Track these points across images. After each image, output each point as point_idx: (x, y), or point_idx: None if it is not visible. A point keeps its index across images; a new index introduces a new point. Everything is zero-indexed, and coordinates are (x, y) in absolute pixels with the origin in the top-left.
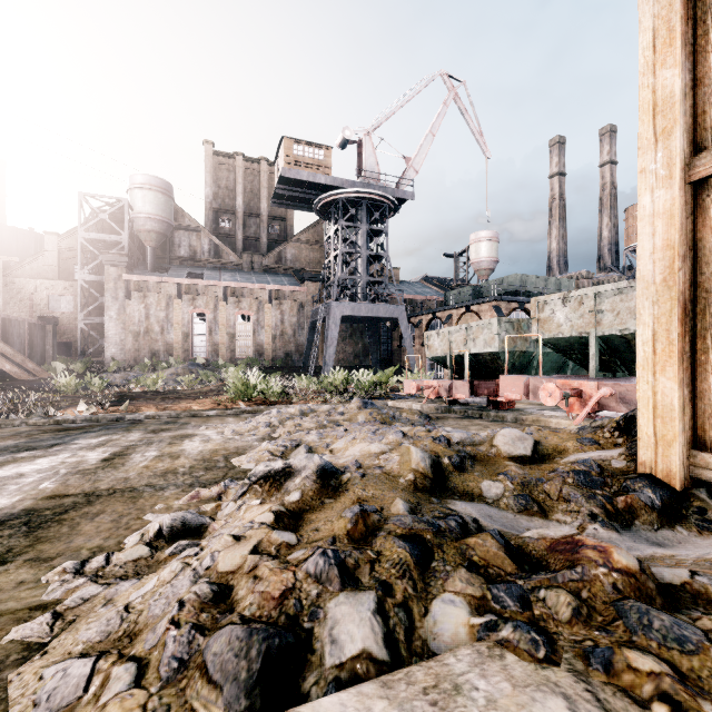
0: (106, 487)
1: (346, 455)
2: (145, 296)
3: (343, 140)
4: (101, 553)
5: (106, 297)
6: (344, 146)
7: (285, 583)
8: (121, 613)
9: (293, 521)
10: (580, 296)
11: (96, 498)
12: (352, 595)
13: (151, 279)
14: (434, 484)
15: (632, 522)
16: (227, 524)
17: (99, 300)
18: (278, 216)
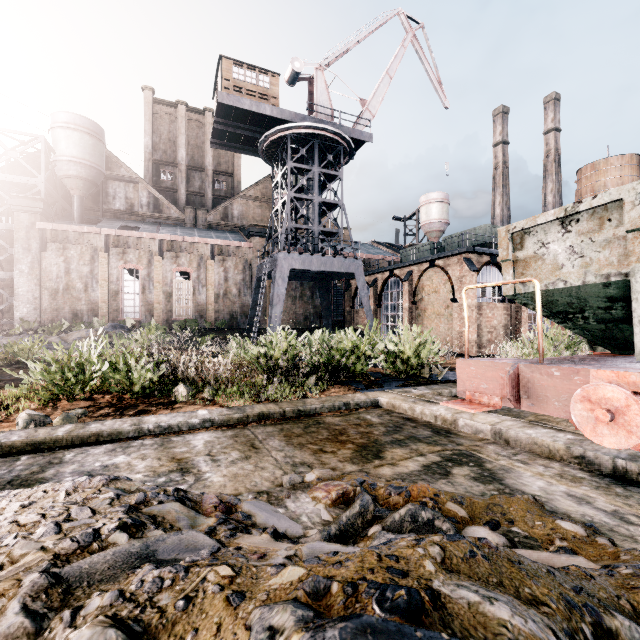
0: None
1: None
2: (64, 248)
3: (292, 73)
4: None
5: (15, 248)
6: (293, 81)
7: None
8: None
9: None
10: None
11: None
12: None
13: (72, 229)
14: None
15: None
16: None
17: (8, 252)
18: (225, 171)
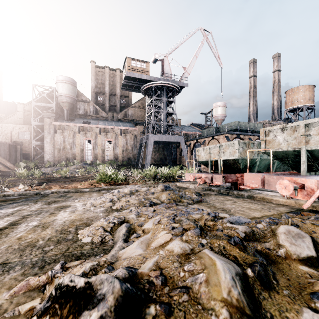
0: None
1: (153, 247)
2: (63, 132)
3: (154, 59)
4: None
5: (45, 132)
6: (155, 62)
7: None
8: None
9: None
10: (294, 126)
11: None
12: None
13: (66, 124)
14: None
15: None
16: None
17: (42, 134)
18: (125, 95)
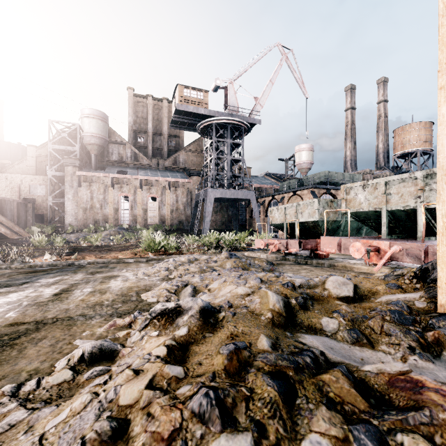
0: (51, 317)
1: (220, 295)
2: (90, 185)
3: (215, 86)
4: (36, 375)
5: (65, 186)
6: (216, 90)
7: (173, 423)
8: (35, 445)
9: (181, 352)
10: (375, 184)
11: (42, 326)
12: (231, 437)
13: (94, 174)
14: (287, 321)
15: (441, 353)
16: (132, 351)
17: (61, 188)
18: (174, 135)
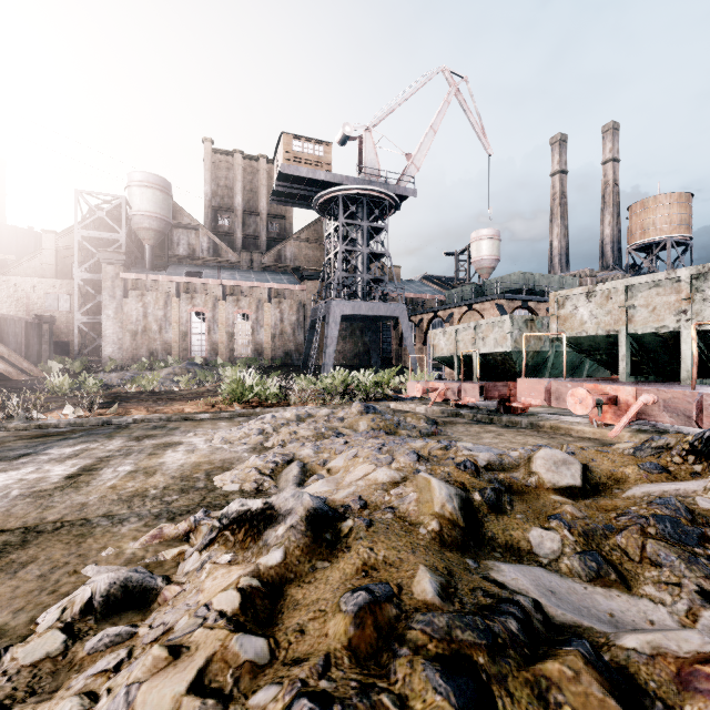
0: (54, 518)
1: (346, 482)
2: (143, 295)
3: (343, 136)
4: None
5: (103, 296)
6: (344, 142)
7: None
8: None
9: (269, 602)
10: (607, 290)
11: (34, 537)
12: None
13: (149, 278)
14: (467, 536)
15: None
16: (182, 594)
17: (96, 299)
18: (278, 214)
